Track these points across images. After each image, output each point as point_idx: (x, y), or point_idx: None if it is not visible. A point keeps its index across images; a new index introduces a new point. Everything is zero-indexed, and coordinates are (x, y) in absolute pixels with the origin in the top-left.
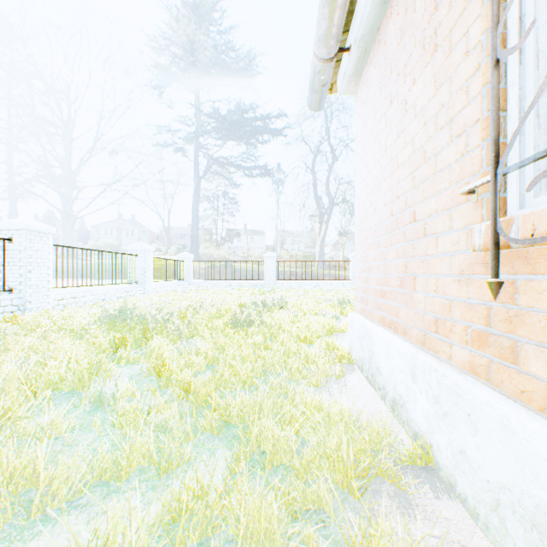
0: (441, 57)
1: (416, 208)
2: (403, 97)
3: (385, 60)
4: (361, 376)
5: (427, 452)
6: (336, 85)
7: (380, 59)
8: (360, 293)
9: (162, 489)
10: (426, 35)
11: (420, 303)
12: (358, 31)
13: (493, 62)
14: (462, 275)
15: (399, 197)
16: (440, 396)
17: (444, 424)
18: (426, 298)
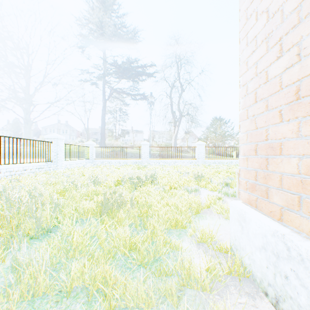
0: None
1: None
2: None
3: None
4: None
5: None
6: None
7: None
8: (245, 178)
9: None
10: None
11: None
12: None
13: None
14: None
15: None
16: None
17: None
18: None
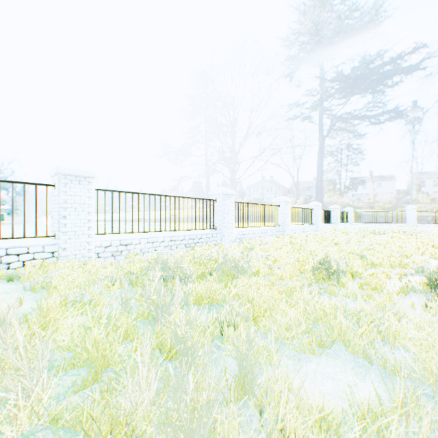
0: None
1: None
2: None
3: None
4: None
5: None
6: None
7: None
8: None
9: None
10: None
11: None
12: None
13: None
14: None
15: None
16: None
17: None
18: None
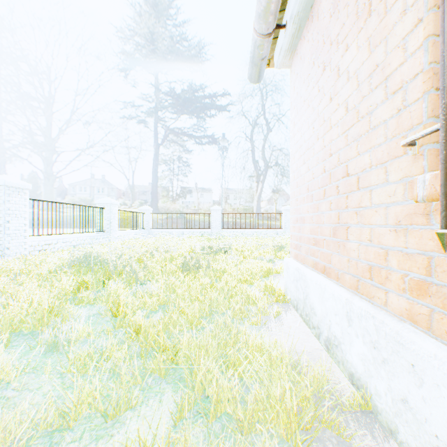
0: (376, 20)
1: (349, 164)
2: (336, 63)
3: (317, 33)
4: (296, 315)
5: (365, 395)
6: (273, 61)
7: (313, 33)
8: (294, 241)
9: (106, 440)
10: (360, 2)
11: (354, 251)
12: (294, 8)
13: (444, 6)
14: (399, 225)
15: (332, 155)
16: (379, 342)
17: (383, 370)
18: (359, 247)
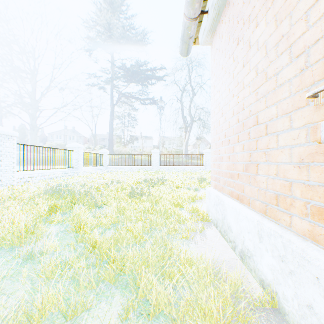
0: (282, 0)
1: (259, 115)
2: (248, 37)
3: (233, 16)
4: (216, 231)
5: (274, 299)
6: (198, 39)
7: (229, 16)
8: (214, 174)
9: None
10: None
11: (263, 183)
12: None
13: None
14: (301, 163)
15: (244, 109)
16: (286, 257)
17: (290, 280)
18: (267, 179)
